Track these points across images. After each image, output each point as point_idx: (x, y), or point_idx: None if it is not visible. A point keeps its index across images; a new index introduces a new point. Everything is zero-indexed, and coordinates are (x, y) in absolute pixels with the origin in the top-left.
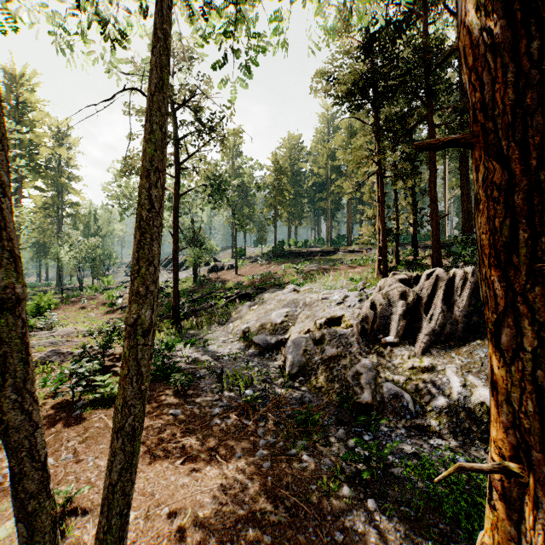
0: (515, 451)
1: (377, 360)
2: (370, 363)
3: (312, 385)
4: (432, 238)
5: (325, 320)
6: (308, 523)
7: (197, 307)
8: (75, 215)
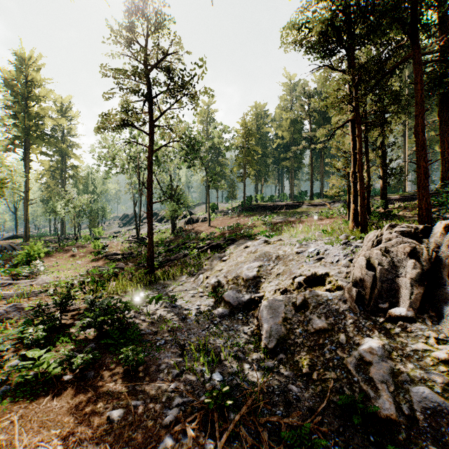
0: None
1: (387, 341)
2: (379, 347)
3: (297, 368)
4: (419, 187)
5: (305, 278)
6: None
7: (171, 257)
8: (75, 176)
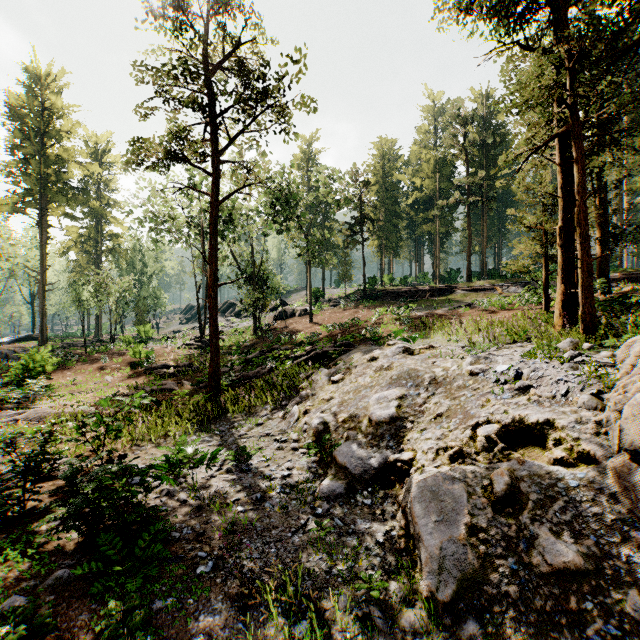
0: None
1: None
2: None
3: None
4: None
5: (498, 429)
6: None
7: (249, 372)
8: (115, 249)
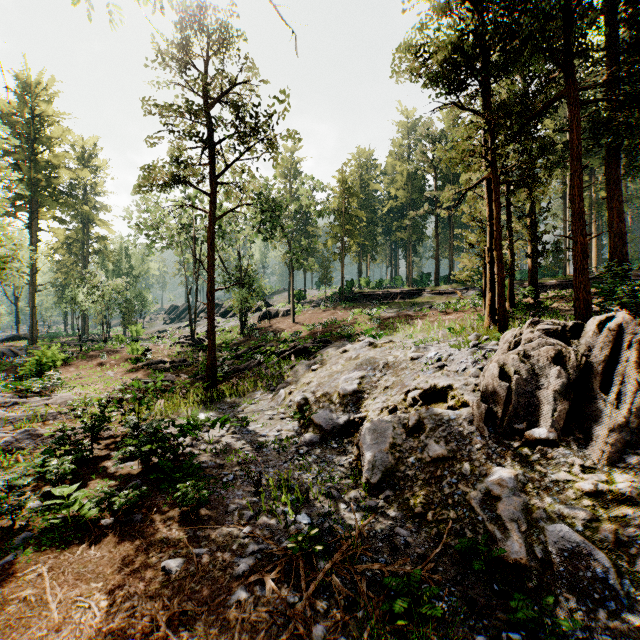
0: None
1: (522, 471)
2: (511, 477)
3: (408, 507)
4: (575, 270)
5: (421, 393)
6: None
7: (240, 366)
8: (102, 251)
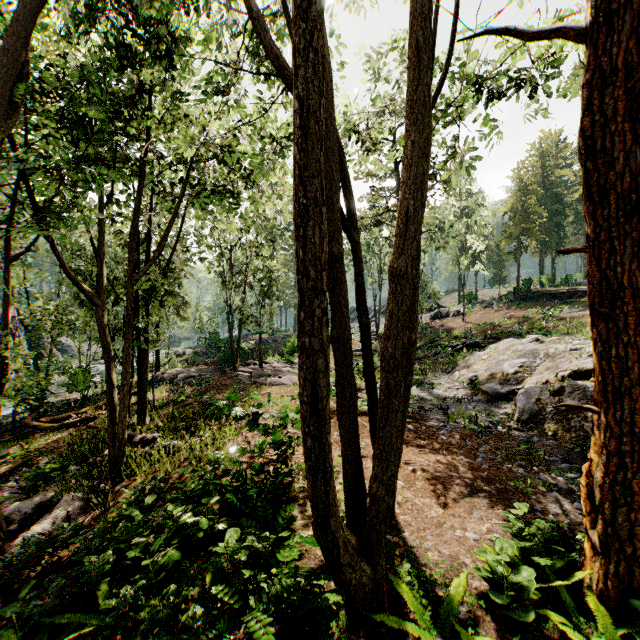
0: (600, 404)
1: None
2: None
3: (544, 432)
4: None
5: (570, 373)
6: (514, 497)
7: (419, 355)
8: None
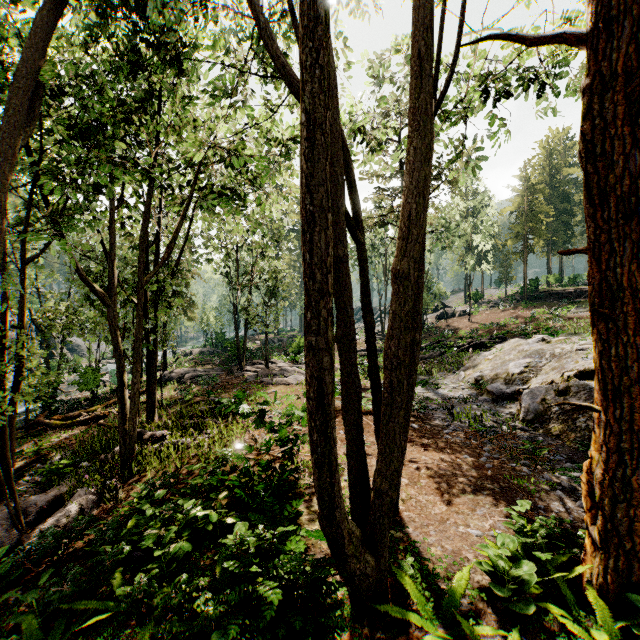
0: (600, 402)
1: None
2: None
3: (549, 432)
4: None
5: (576, 373)
6: (517, 495)
7: (425, 355)
8: None
